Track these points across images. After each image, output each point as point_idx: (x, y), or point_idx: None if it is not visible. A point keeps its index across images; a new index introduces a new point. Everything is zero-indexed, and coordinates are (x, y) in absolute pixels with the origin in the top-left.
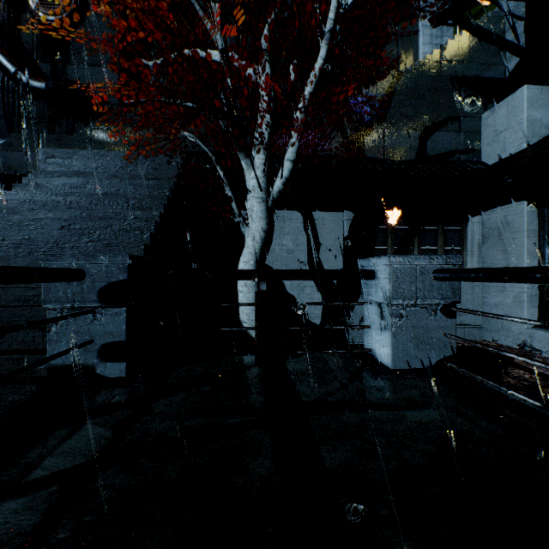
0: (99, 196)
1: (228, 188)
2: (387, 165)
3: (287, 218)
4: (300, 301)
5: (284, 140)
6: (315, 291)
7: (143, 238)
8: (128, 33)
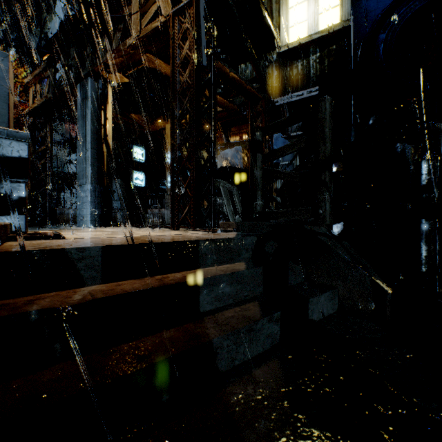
0: None
1: None
2: None
3: None
4: None
5: None
6: None
7: None
8: None
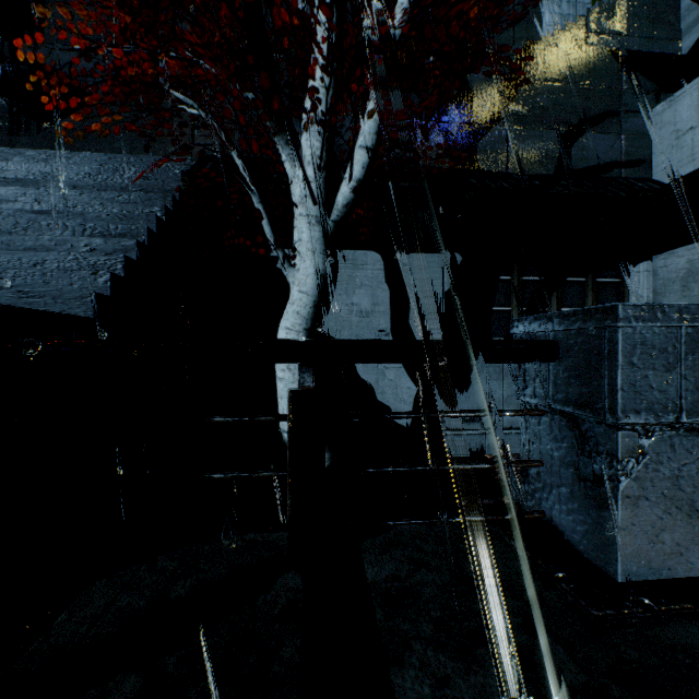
0: (36, 214)
1: (257, 198)
2: (514, 180)
3: (360, 262)
4: (380, 391)
5: (354, 140)
6: (402, 375)
7: (97, 284)
8: (130, 3)
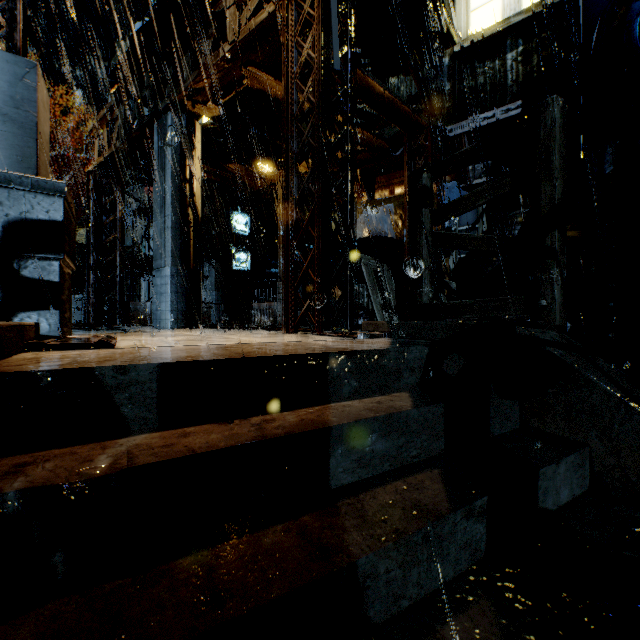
0: None
1: None
2: None
3: None
4: None
5: None
6: None
7: None
8: None
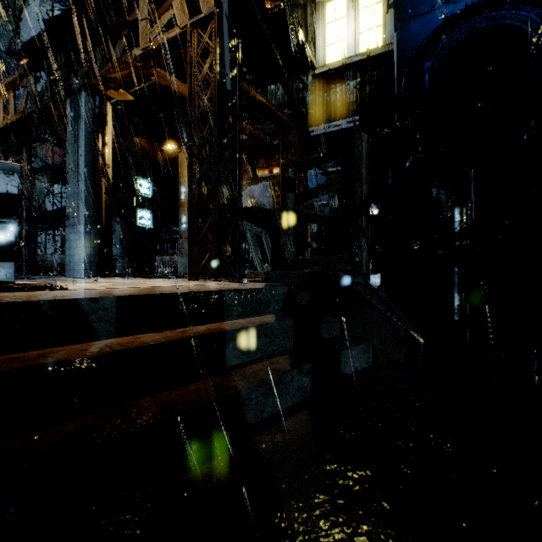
0: None
1: None
2: None
3: None
4: None
5: None
6: None
7: None
8: None
